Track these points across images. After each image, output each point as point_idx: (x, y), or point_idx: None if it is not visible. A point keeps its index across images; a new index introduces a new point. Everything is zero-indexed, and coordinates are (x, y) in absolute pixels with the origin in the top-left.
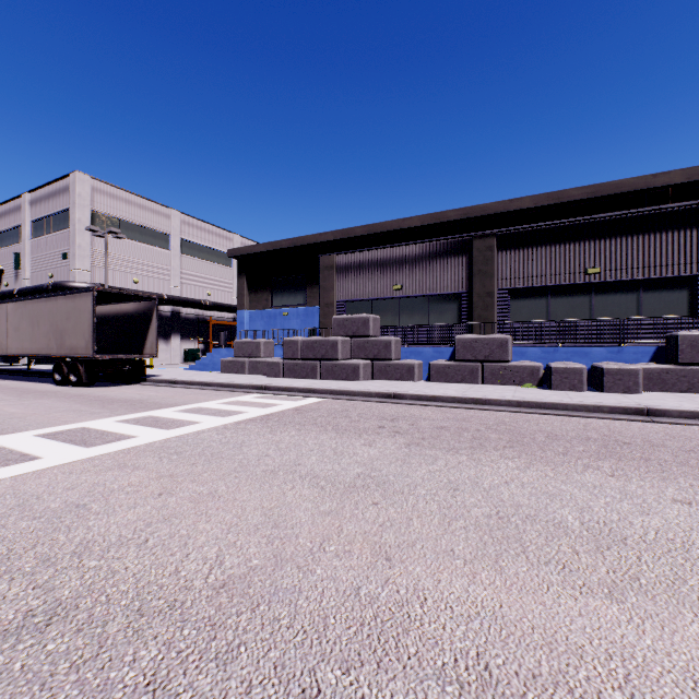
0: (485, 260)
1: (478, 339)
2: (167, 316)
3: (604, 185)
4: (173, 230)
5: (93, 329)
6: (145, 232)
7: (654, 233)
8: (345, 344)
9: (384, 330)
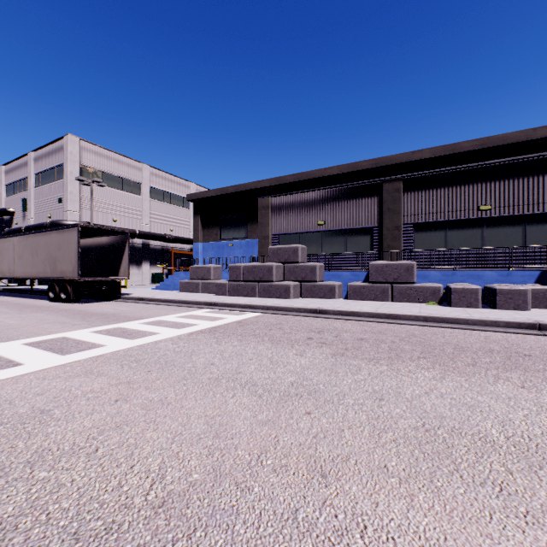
0: (393, 200)
1: (388, 264)
2: (139, 247)
3: (491, 138)
4: (143, 180)
5: (78, 257)
6: (122, 181)
7: (538, 175)
8: (279, 269)
9: (310, 257)
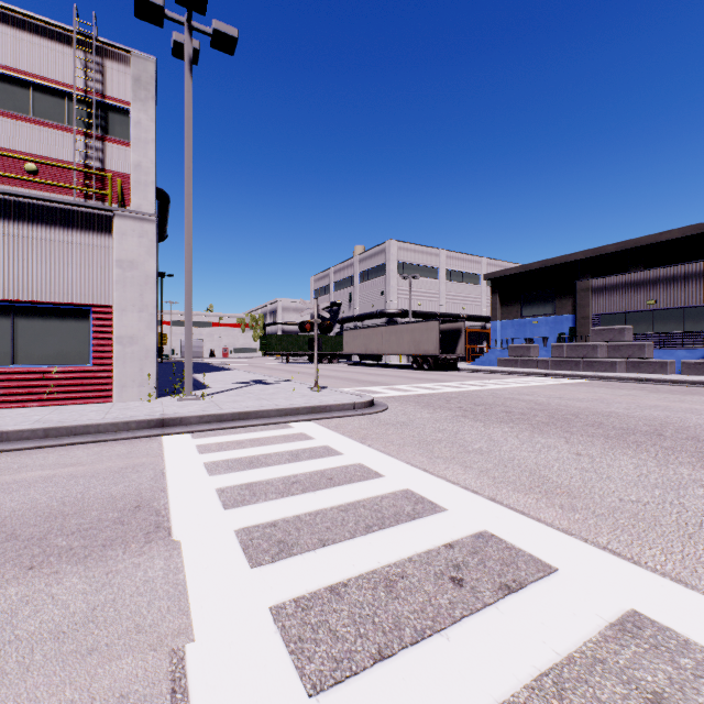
0: None
1: None
2: None
3: None
4: (440, 265)
5: (439, 340)
6: (424, 269)
7: None
8: (602, 347)
9: (638, 336)
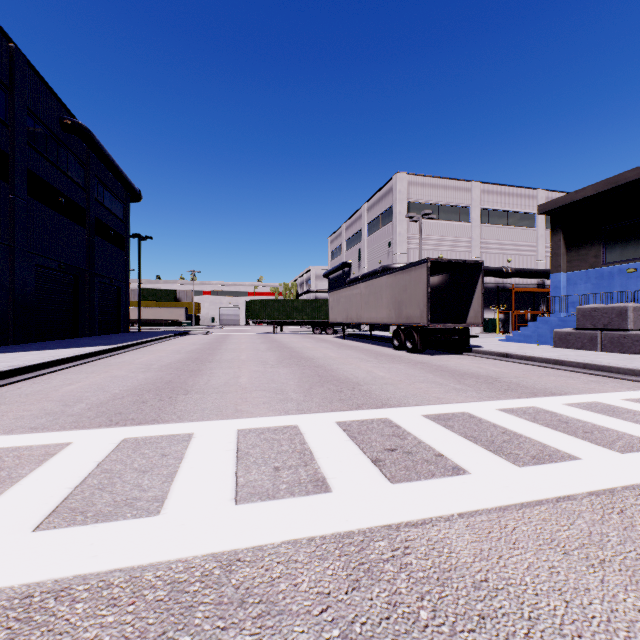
0: None
1: None
2: None
3: None
4: (472, 202)
5: (427, 298)
6: (448, 210)
7: None
8: None
9: None
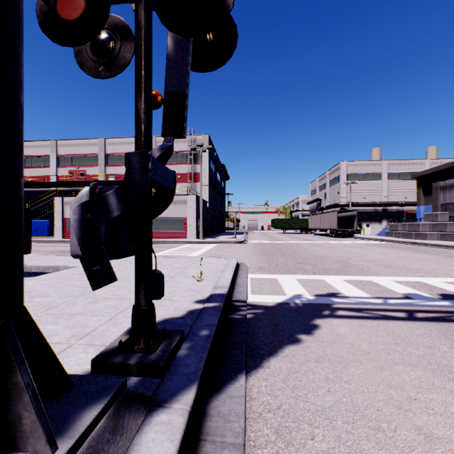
0: None
1: None
2: (379, 211)
3: None
4: (382, 170)
5: (337, 221)
6: (369, 175)
7: None
8: (425, 225)
9: None
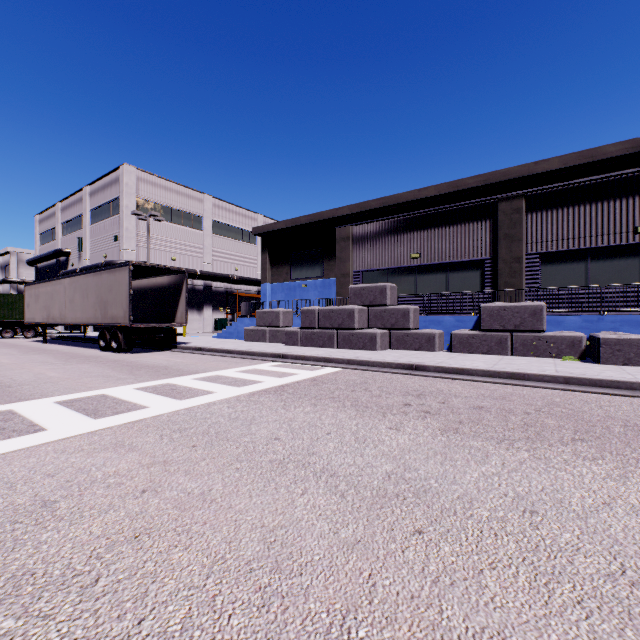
0: (512, 223)
1: (507, 307)
2: (200, 289)
3: None
4: (205, 213)
5: (129, 300)
6: (181, 215)
7: None
8: (362, 313)
9: (401, 299)
